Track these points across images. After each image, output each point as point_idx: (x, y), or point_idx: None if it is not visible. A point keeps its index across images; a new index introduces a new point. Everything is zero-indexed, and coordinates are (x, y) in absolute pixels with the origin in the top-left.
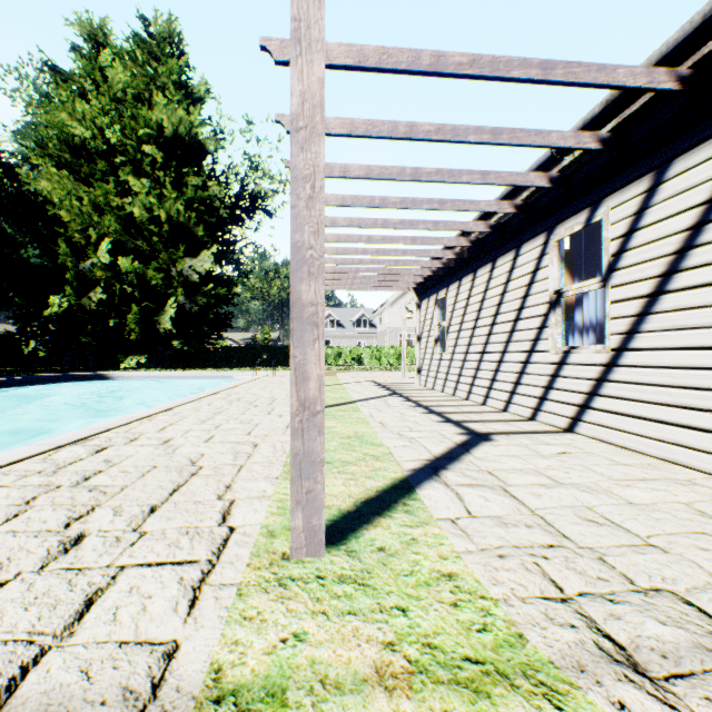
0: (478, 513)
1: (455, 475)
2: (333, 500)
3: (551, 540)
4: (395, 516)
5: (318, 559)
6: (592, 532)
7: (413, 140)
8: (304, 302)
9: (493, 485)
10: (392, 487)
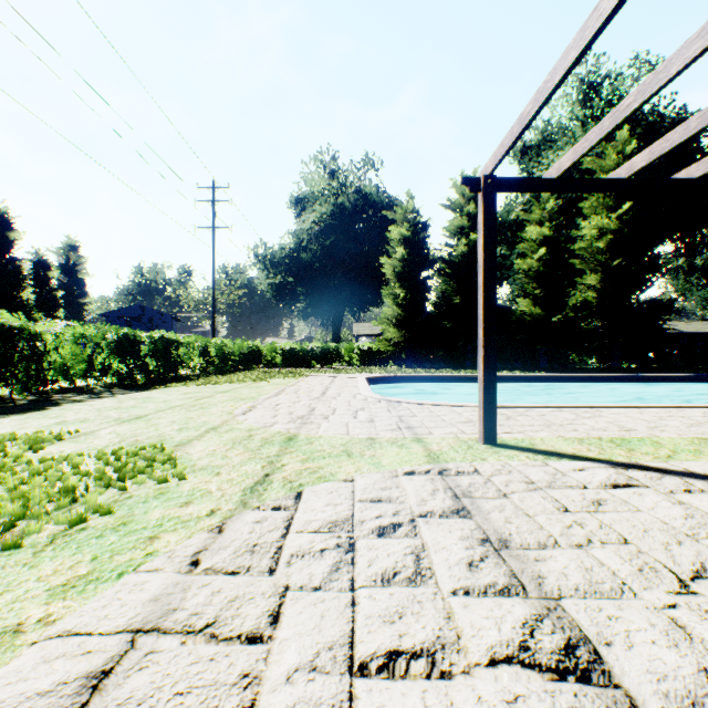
0: (565, 471)
1: (653, 475)
2: (544, 446)
3: (541, 481)
4: (536, 455)
5: (480, 444)
6: (568, 495)
7: (707, 126)
8: (480, 338)
9: (644, 484)
10: (586, 457)
